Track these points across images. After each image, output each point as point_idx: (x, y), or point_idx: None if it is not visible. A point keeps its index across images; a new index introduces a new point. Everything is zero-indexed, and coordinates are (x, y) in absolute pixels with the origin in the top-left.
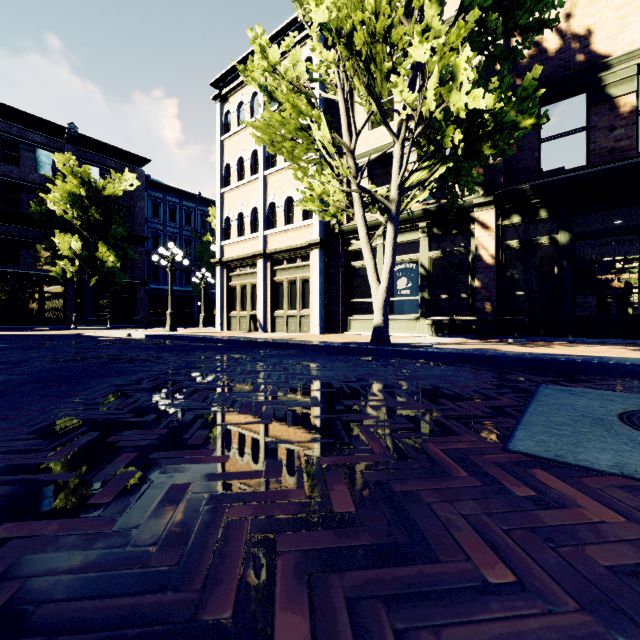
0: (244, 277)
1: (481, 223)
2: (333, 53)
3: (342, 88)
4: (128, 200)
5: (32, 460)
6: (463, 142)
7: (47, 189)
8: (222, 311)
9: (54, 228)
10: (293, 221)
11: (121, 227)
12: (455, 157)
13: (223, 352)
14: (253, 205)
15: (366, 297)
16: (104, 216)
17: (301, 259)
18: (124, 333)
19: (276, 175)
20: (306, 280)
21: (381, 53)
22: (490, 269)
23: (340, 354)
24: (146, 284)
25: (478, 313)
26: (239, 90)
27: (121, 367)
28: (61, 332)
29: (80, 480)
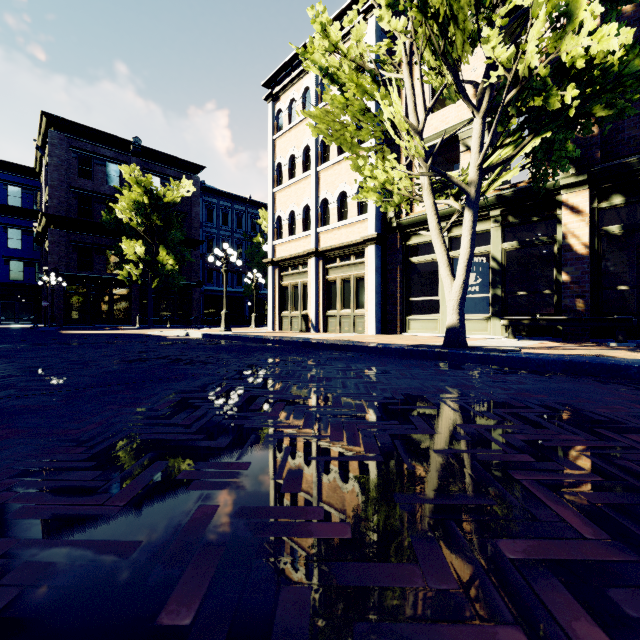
0: (295, 276)
1: (570, 207)
2: (403, 20)
3: (408, 63)
4: (185, 206)
5: (86, 508)
6: (561, 108)
7: (116, 199)
8: (274, 311)
9: (121, 235)
10: (346, 217)
11: (179, 232)
12: (553, 125)
13: (282, 354)
14: (305, 203)
15: (420, 296)
16: (164, 222)
17: (355, 256)
18: (182, 333)
19: (329, 170)
20: (360, 278)
21: (466, 7)
22: (583, 260)
23: (410, 358)
24: (201, 286)
25: (566, 312)
26: (291, 87)
27: (183, 369)
28: (127, 331)
29: (145, 558)
